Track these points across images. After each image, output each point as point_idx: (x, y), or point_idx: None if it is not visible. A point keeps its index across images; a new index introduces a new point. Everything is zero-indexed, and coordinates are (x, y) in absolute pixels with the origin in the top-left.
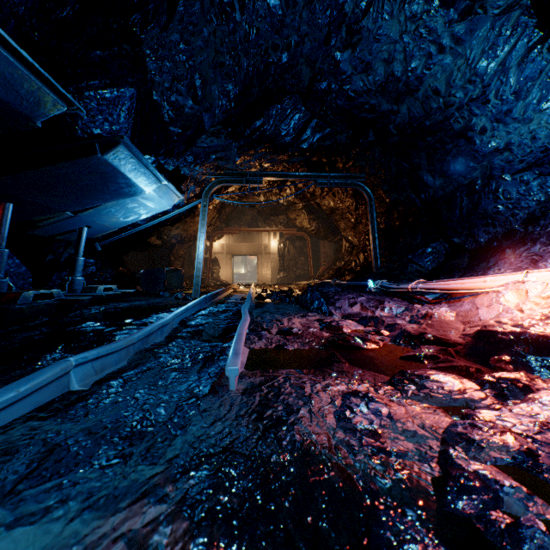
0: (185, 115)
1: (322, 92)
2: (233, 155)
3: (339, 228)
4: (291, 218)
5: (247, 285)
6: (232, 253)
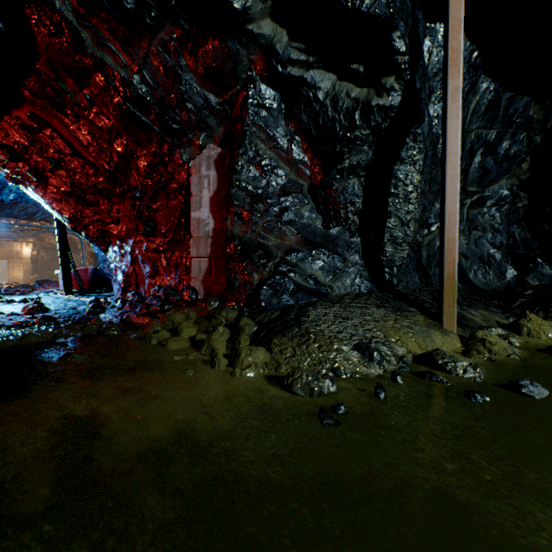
0: None
1: (42, 207)
2: None
3: (78, 247)
4: (42, 236)
5: None
6: None
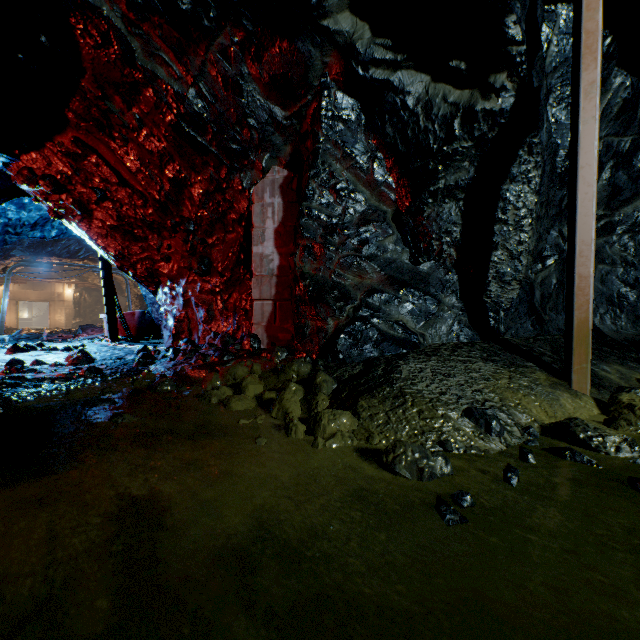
0: (7, 248)
1: (86, 244)
2: (33, 257)
3: (123, 288)
4: (85, 276)
5: (39, 329)
6: (18, 300)
